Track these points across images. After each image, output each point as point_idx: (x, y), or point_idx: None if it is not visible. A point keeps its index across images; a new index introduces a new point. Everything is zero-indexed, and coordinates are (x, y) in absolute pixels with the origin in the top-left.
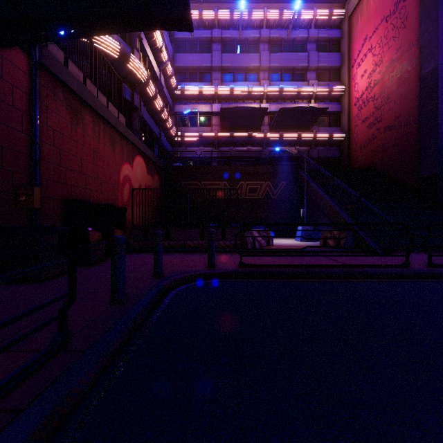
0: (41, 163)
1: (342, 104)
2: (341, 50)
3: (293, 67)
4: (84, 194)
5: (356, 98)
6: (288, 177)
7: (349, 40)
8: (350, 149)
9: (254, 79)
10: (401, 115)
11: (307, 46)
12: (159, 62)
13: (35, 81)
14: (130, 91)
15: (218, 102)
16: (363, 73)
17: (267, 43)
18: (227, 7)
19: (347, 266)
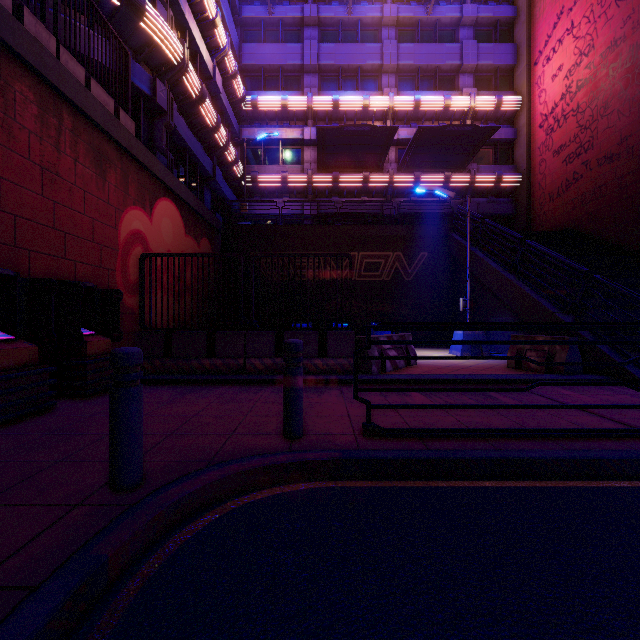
0: None
1: (518, 128)
2: (515, 38)
3: (436, 67)
4: (11, 257)
5: (543, 115)
6: (432, 245)
7: (530, 21)
8: (531, 200)
9: (372, 88)
10: (632, 133)
11: (459, 33)
12: (212, 48)
13: None
14: (148, 77)
15: (313, 125)
16: (556, 72)
17: (394, 27)
18: None
19: None
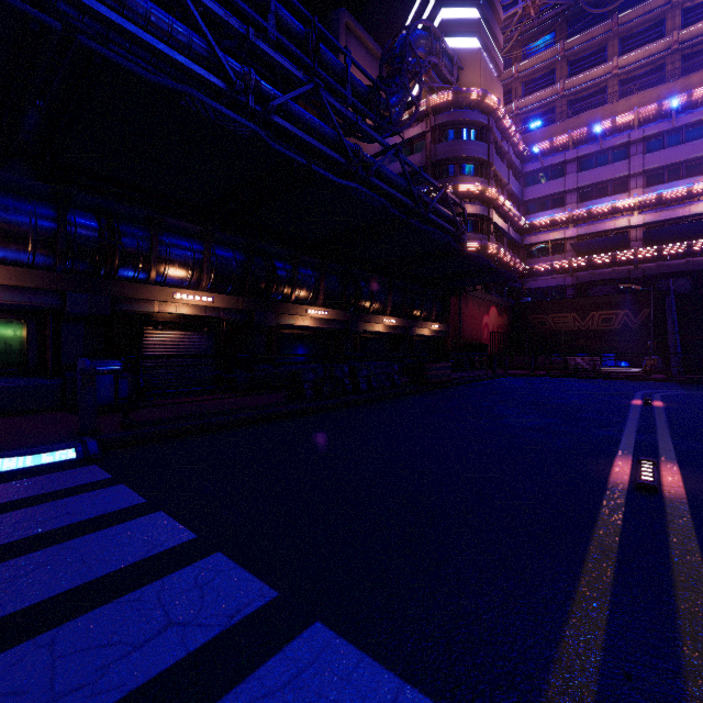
0: (458, 329)
1: None
2: None
3: (681, 161)
4: (469, 338)
5: None
6: (652, 304)
7: None
8: None
9: (622, 189)
10: None
11: None
12: (507, 217)
13: (460, 302)
14: None
15: (573, 225)
16: None
17: (641, 142)
18: (586, 118)
19: (608, 375)
